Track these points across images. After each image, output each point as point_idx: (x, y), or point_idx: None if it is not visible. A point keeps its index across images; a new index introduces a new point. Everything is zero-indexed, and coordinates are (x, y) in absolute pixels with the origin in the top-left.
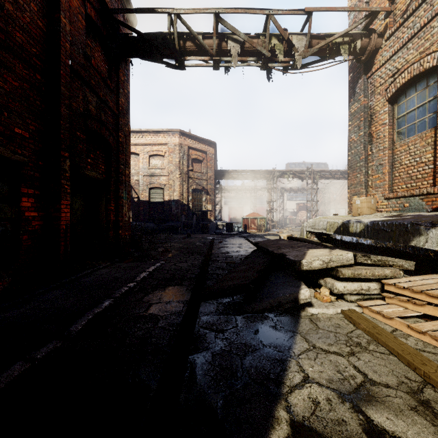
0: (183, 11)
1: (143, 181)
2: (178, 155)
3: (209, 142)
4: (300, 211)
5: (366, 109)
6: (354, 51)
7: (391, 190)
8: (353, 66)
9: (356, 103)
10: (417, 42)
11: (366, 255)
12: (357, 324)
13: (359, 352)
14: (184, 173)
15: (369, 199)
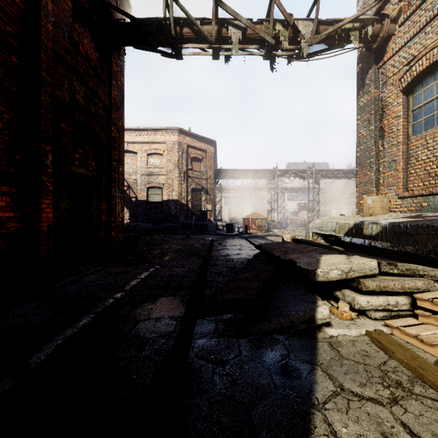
0: None
1: (141, 180)
2: (177, 153)
3: (208, 141)
4: (301, 211)
5: (377, 101)
6: (365, 38)
7: (405, 188)
8: (362, 56)
9: (366, 96)
10: (436, 24)
11: (392, 263)
12: (390, 351)
13: (403, 397)
14: (183, 172)
15: (382, 198)
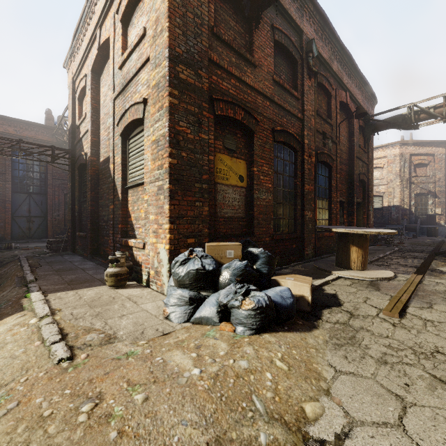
0: (418, 102)
1: None
2: (398, 164)
3: (437, 143)
4: None
5: None
6: None
7: None
8: None
9: None
10: None
11: None
12: None
13: None
14: (405, 180)
15: None
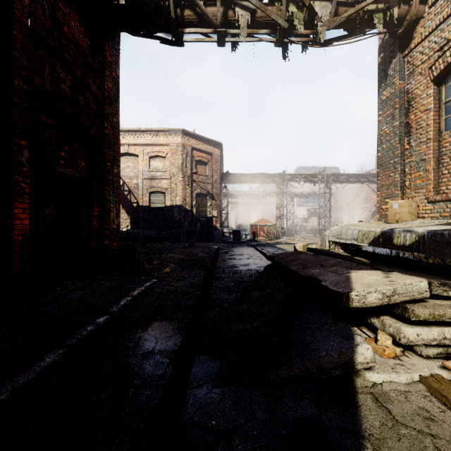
0: None
1: (143, 185)
2: (180, 156)
3: (214, 143)
4: (311, 218)
5: (402, 94)
6: (390, 22)
7: (436, 191)
8: (384, 45)
9: (389, 88)
10: None
11: (446, 284)
12: None
13: None
14: (187, 176)
15: (410, 202)
